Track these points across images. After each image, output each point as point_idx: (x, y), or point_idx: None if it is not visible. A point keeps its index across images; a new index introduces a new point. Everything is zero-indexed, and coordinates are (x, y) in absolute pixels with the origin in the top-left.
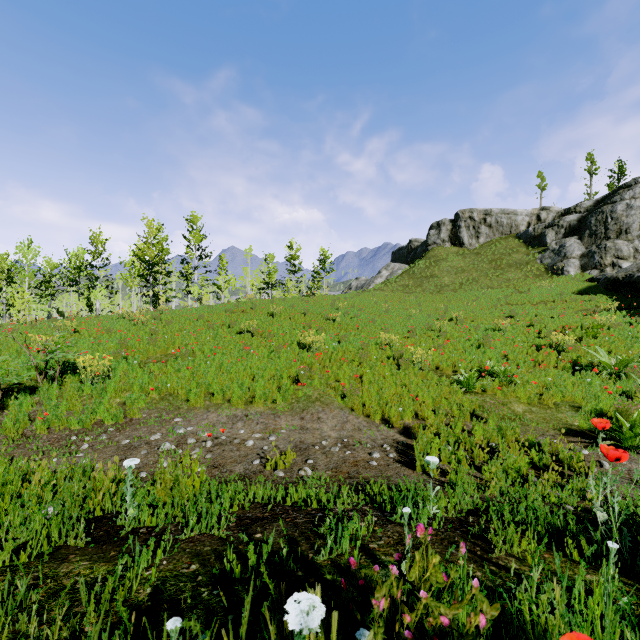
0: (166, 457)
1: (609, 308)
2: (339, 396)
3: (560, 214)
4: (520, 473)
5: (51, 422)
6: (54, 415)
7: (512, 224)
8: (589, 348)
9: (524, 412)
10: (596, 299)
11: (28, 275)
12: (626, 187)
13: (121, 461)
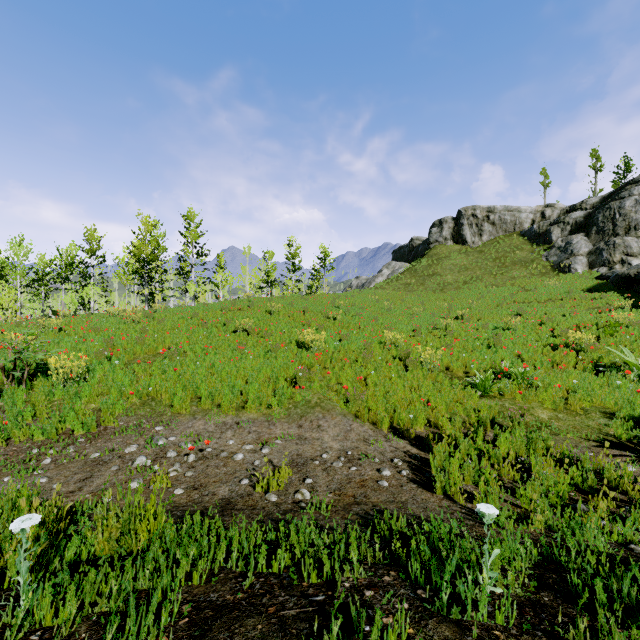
0: (139, 475)
1: (623, 306)
2: (341, 401)
3: (565, 211)
4: (564, 498)
5: (11, 432)
6: (15, 424)
7: (516, 221)
8: (609, 347)
9: (550, 419)
10: (607, 297)
11: (19, 273)
12: (634, 183)
13: (85, 480)
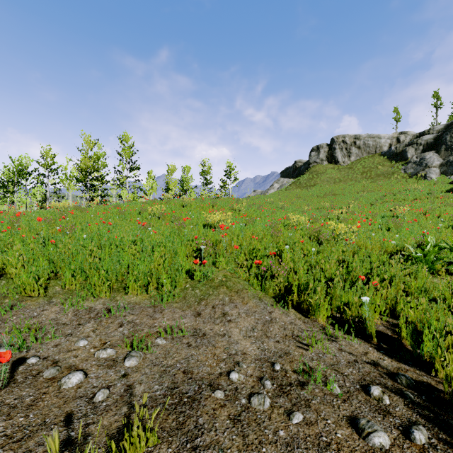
0: None
1: None
2: (255, 279)
3: (416, 136)
4: None
5: None
6: None
7: (377, 145)
8: None
9: None
10: None
11: None
12: None
13: None
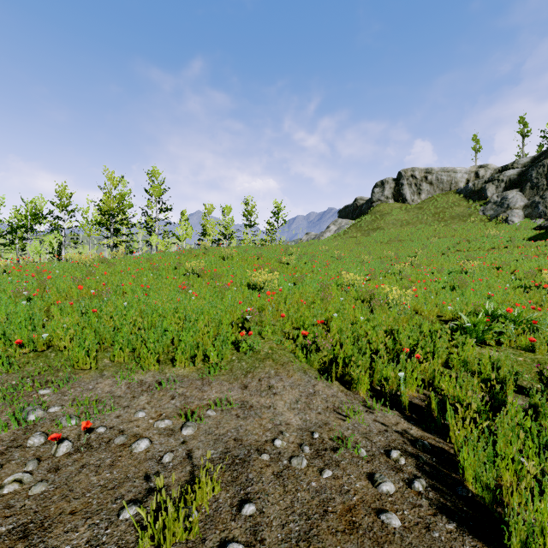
0: None
1: None
2: (300, 351)
3: (498, 171)
4: None
5: None
6: None
7: (452, 181)
8: None
9: None
10: None
11: None
12: None
13: None
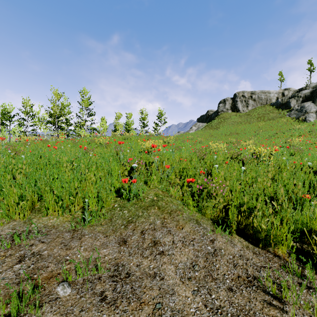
0: None
1: None
2: (189, 198)
3: (296, 91)
4: None
5: None
6: None
7: (267, 98)
8: None
9: None
10: None
11: None
12: None
13: None
